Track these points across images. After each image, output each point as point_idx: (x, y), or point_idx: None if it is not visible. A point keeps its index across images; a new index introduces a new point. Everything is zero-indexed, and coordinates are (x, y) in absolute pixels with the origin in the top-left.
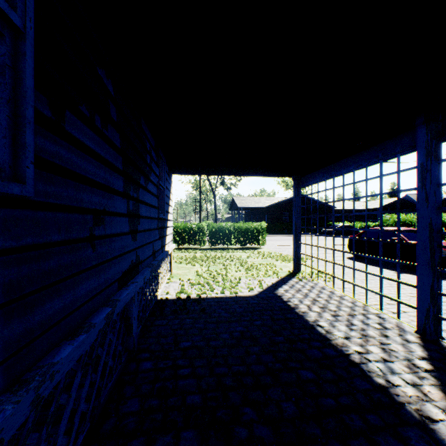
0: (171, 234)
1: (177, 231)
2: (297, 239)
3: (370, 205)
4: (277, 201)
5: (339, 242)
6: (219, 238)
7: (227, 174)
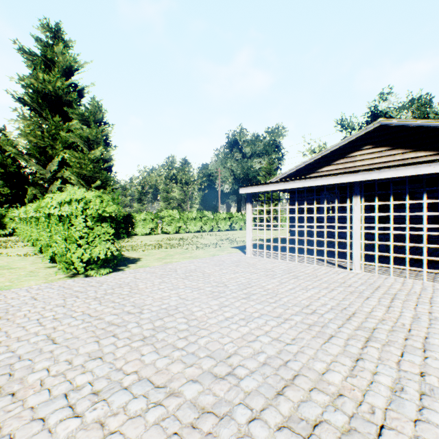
0: None
1: None
2: None
3: None
4: None
5: None
6: None
7: None
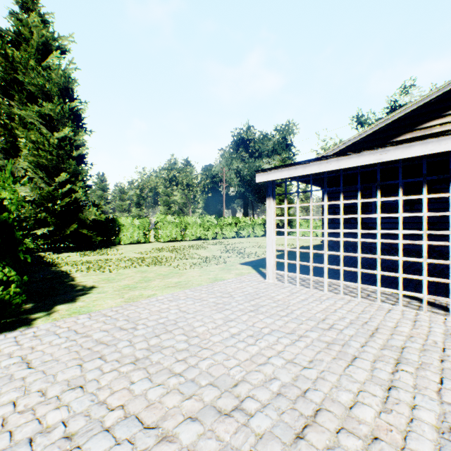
0: None
1: None
2: None
3: None
4: None
5: None
6: None
7: None
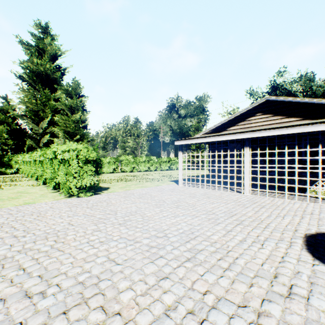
0: None
1: None
2: None
3: None
4: None
5: None
6: None
7: None
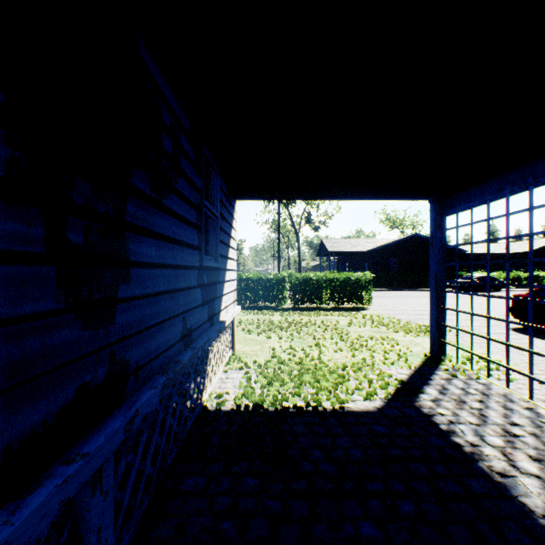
0: (232, 292)
1: (248, 284)
2: (438, 301)
3: (516, 247)
4: (381, 243)
5: (480, 301)
6: (305, 294)
7: (321, 197)
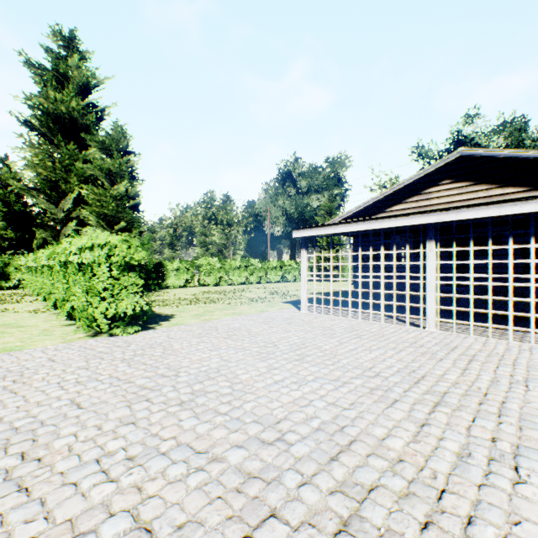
0: None
1: None
2: None
3: None
4: None
5: None
6: None
7: None
